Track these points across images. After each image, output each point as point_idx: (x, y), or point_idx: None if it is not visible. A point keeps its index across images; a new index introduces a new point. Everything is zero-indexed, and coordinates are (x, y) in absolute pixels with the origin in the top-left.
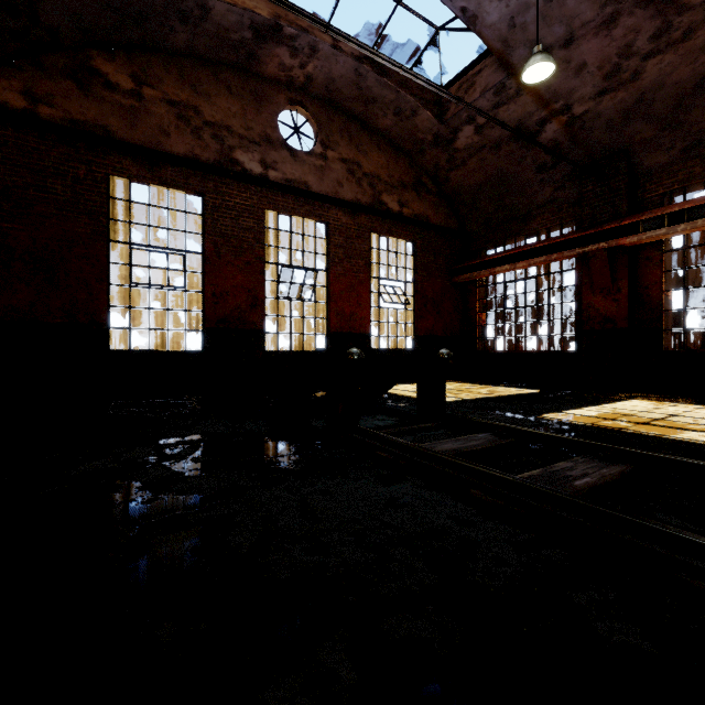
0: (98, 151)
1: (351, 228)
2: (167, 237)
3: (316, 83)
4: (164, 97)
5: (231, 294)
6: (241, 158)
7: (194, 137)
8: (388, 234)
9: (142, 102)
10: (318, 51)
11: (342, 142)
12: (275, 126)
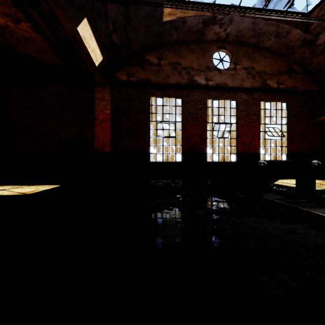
0: (147, 89)
1: (249, 101)
2: (169, 117)
3: (231, 35)
4: (168, 62)
5: (193, 138)
6: (197, 79)
7: (178, 75)
8: (270, 100)
9: (160, 67)
10: (233, 20)
11: (244, 59)
12: (211, 61)
